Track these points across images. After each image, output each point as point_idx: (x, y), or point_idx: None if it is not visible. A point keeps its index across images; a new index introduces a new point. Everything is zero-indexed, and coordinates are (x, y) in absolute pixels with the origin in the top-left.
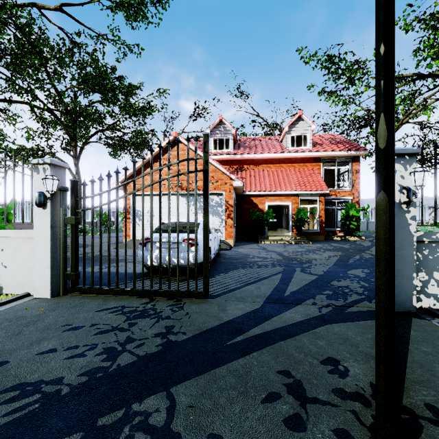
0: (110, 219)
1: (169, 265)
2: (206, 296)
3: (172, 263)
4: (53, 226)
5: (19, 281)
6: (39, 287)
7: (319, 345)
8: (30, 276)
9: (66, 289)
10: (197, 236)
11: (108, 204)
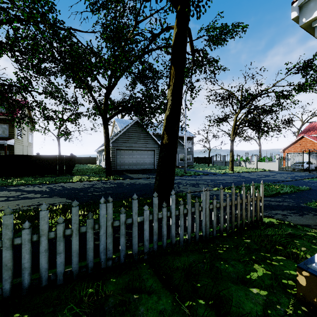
0: (287, 161)
1: (296, 167)
2: (302, 171)
3: (298, 168)
4: (278, 162)
5: (273, 169)
6: (276, 169)
7: (313, 173)
8: (274, 168)
9: (280, 170)
10: (303, 164)
11: (286, 159)
